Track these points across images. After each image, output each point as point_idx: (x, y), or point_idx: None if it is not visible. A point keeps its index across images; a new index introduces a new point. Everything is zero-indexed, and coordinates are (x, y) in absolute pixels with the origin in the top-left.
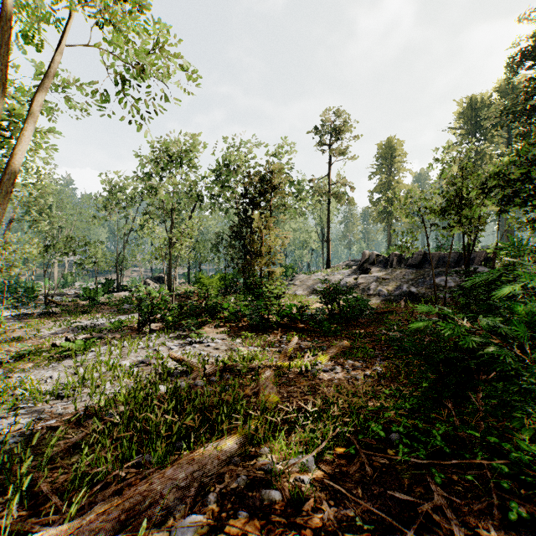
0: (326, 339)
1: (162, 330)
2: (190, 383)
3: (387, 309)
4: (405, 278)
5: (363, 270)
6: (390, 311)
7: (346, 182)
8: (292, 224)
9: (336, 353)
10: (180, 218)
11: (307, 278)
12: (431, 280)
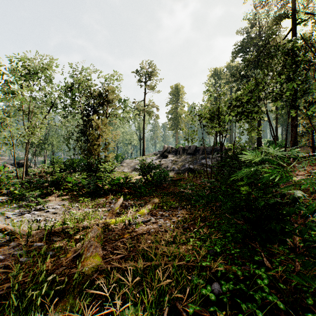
0: (143, 198)
1: (7, 202)
2: (8, 253)
3: (178, 178)
4: (187, 160)
5: (164, 156)
6: (180, 179)
7: (154, 105)
8: (121, 129)
9: (150, 208)
10: (36, 118)
11: (131, 161)
12: (200, 161)
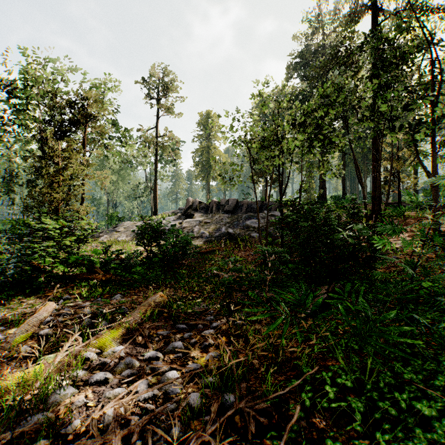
0: (135, 292)
1: None
2: None
3: (210, 248)
4: (223, 221)
5: (188, 216)
6: (213, 251)
7: (172, 136)
8: (121, 175)
9: (140, 319)
10: None
11: (132, 224)
12: (244, 223)
